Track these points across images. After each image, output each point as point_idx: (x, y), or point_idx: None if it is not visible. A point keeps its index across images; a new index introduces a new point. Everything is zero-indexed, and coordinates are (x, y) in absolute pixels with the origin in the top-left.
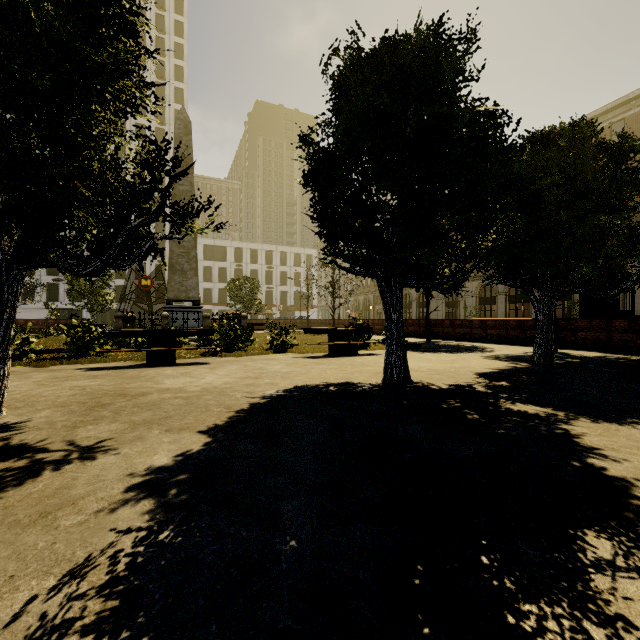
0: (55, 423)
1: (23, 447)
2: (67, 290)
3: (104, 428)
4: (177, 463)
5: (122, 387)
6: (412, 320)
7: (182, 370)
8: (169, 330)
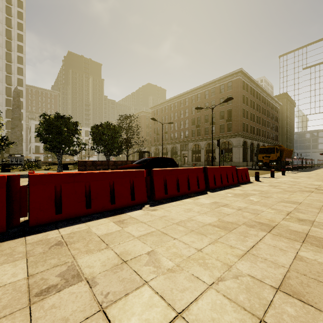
0: None
1: None
2: None
3: None
4: None
5: None
6: None
7: (11, 172)
8: (8, 164)
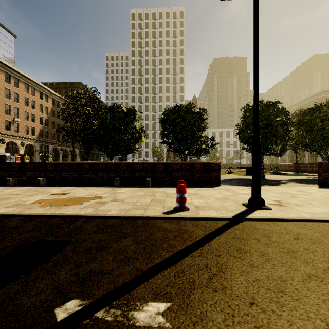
0: None
1: None
2: (152, 154)
3: None
4: None
5: None
6: (291, 164)
7: None
8: None
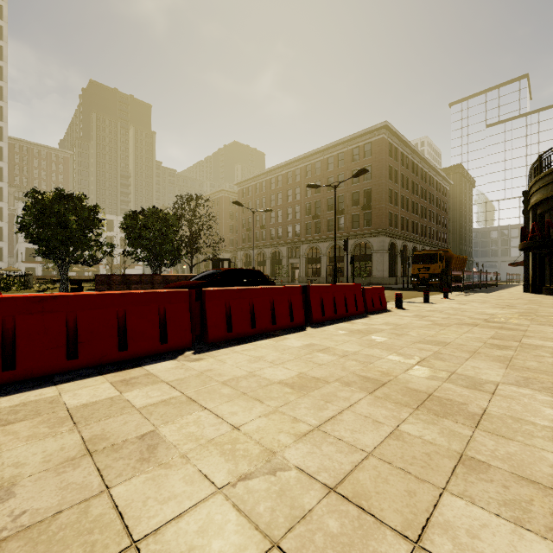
0: None
1: None
2: None
3: None
4: None
5: None
6: None
7: None
8: None
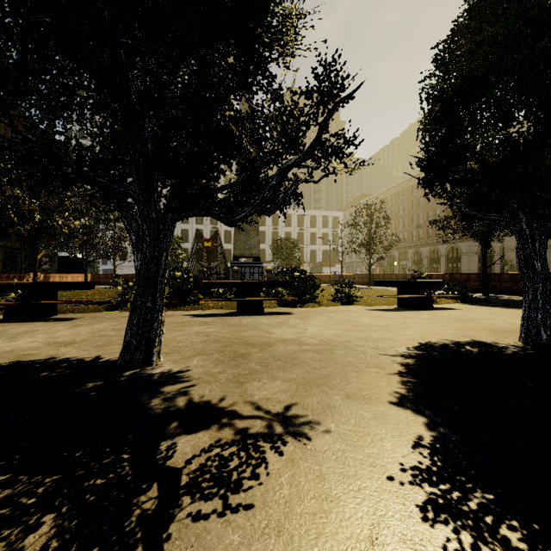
0: (216, 375)
1: (210, 407)
2: None
3: (272, 387)
4: (433, 462)
5: (240, 335)
6: (459, 274)
7: (275, 319)
8: (255, 282)
